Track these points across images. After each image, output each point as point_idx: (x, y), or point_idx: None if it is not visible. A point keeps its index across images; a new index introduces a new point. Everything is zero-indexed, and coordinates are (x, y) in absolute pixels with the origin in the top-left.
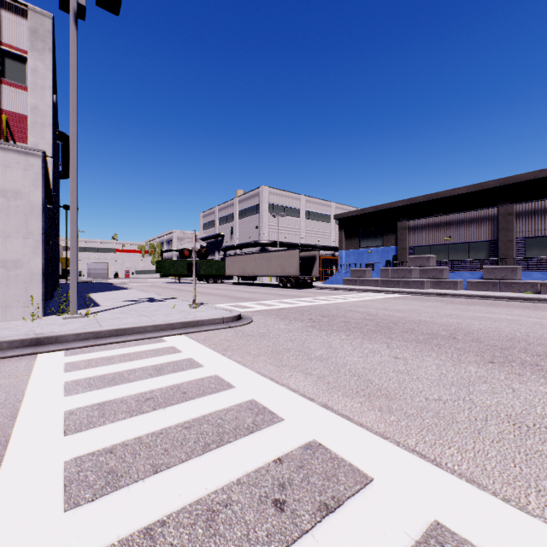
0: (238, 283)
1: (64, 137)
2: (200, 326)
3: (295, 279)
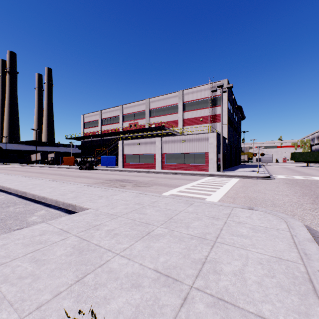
0: None
1: (238, 107)
2: (247, 177)
3: None
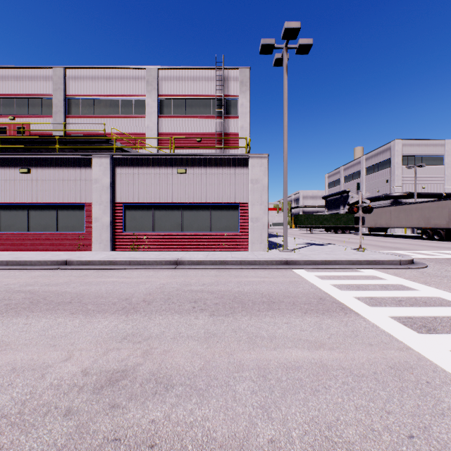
0: (369, 234)
1: None
2: (380, 265)
3: (445, 230)
